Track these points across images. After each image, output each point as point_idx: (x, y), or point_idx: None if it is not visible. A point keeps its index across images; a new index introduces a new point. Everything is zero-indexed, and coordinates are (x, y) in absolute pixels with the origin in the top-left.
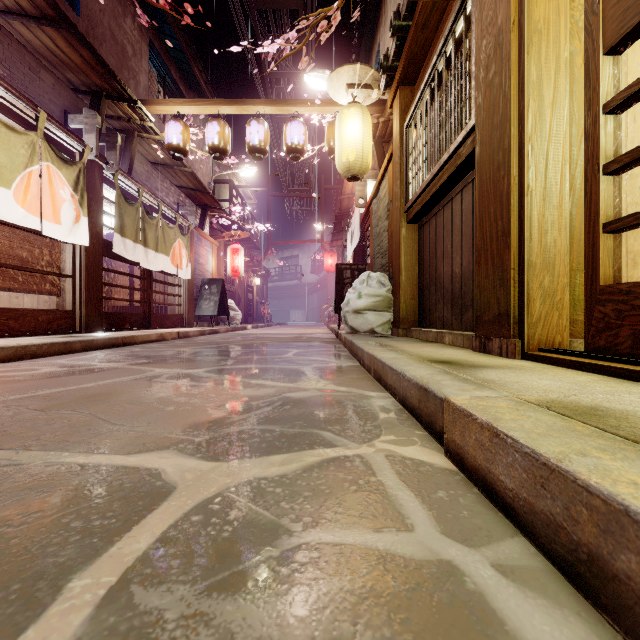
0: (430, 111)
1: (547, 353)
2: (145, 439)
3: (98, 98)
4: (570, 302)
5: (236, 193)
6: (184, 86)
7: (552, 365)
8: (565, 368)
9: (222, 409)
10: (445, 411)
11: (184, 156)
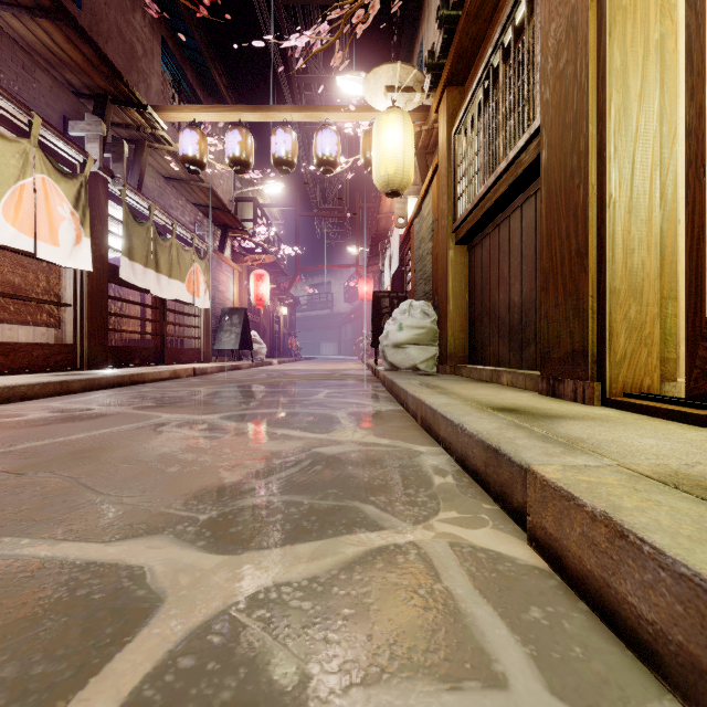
0: (483, 114)
1: (635, 399)
2: (134, 517)
3: (102, 102)
4: (660, 337)
5: (261, 212)
6: (202, 92)
7: (644, 415)
8: (662, 419)
9: (237, 471)
10: (529, 485)
11: (201, 169)
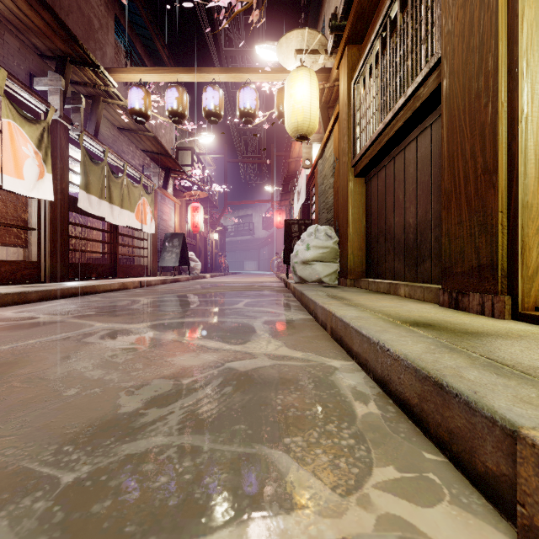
0: (381, 61)
1: None
2: None
3: (63, 63)
4: None
5: (197, 159)
6: (149, 61)
7: None
8: None
9: (140, 394)
10: (521, 460)
11: (146, 120)
